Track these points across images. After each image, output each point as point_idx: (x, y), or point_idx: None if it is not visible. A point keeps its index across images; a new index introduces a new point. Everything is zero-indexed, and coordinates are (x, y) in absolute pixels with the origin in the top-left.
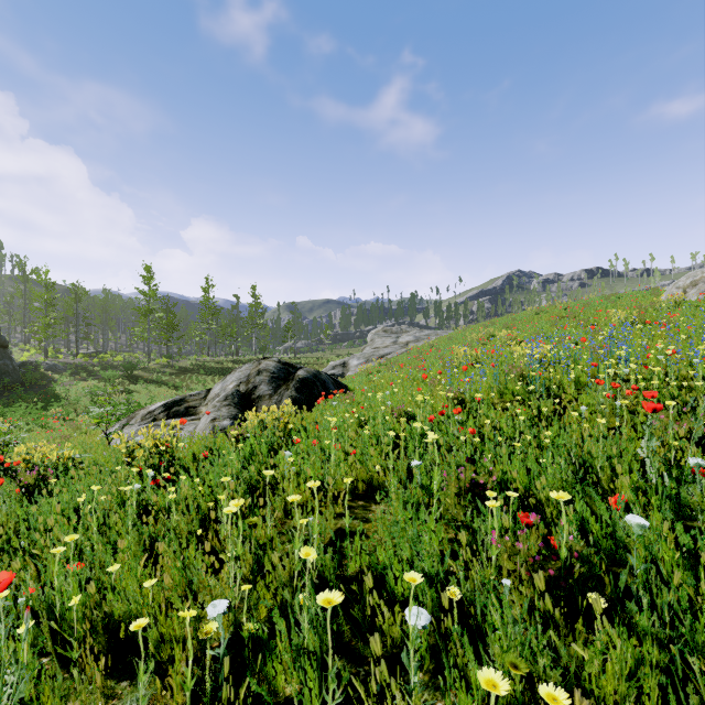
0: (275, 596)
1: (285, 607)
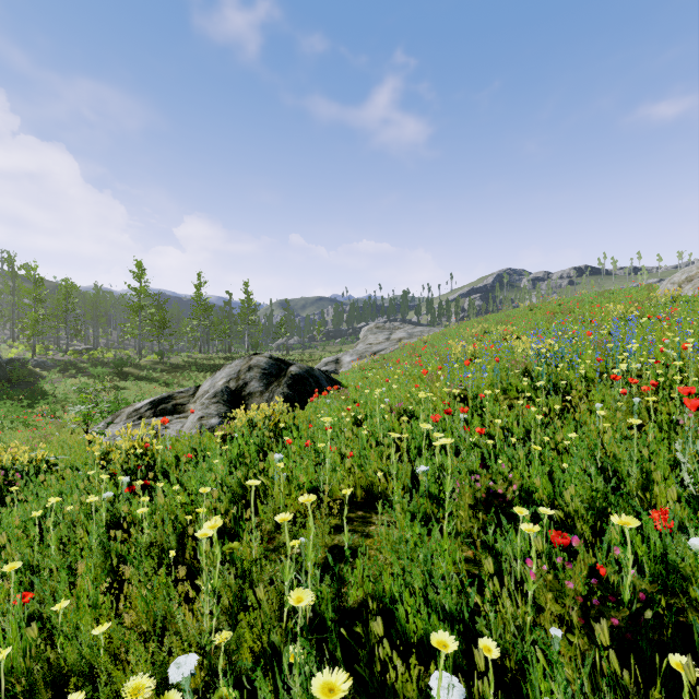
0: (260, 638)
1: (273, 652)
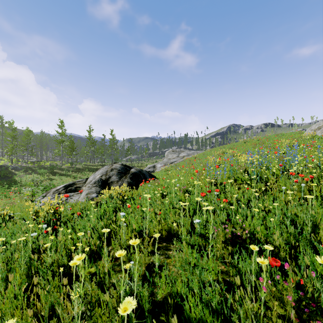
0: (106, 322)
1: None
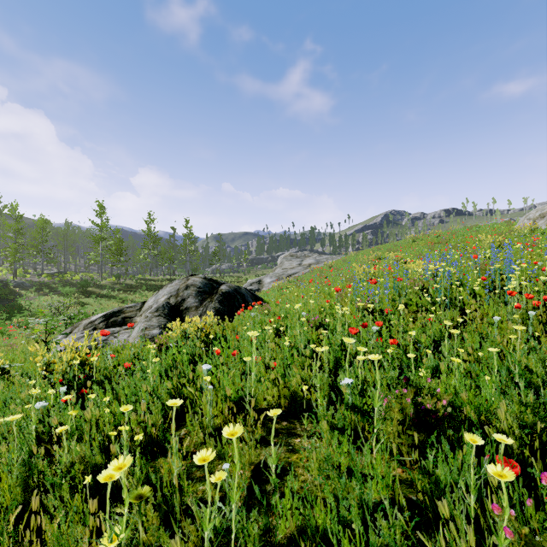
0: None
1: None
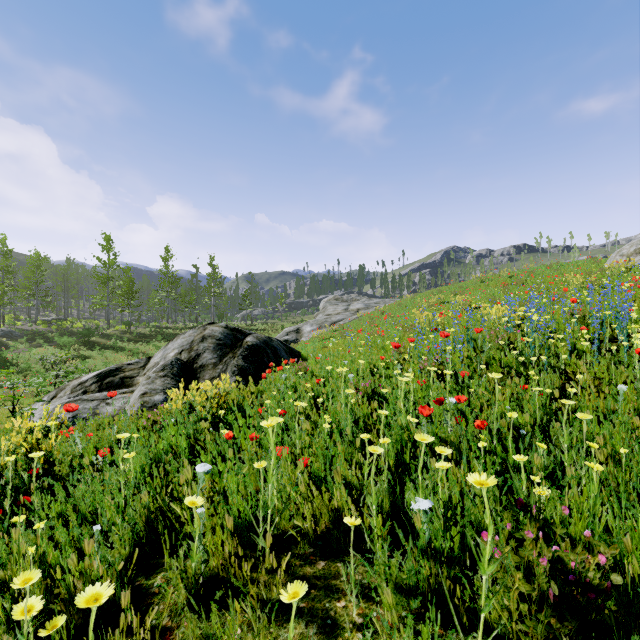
0: None
1: None
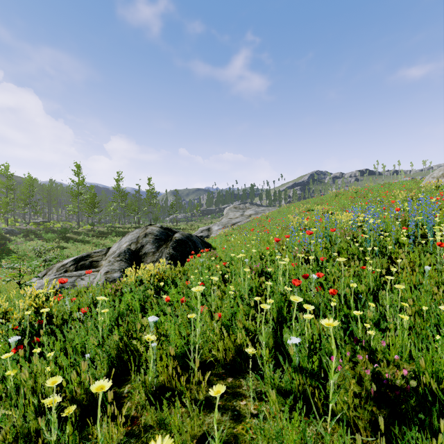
0: None
1: None
